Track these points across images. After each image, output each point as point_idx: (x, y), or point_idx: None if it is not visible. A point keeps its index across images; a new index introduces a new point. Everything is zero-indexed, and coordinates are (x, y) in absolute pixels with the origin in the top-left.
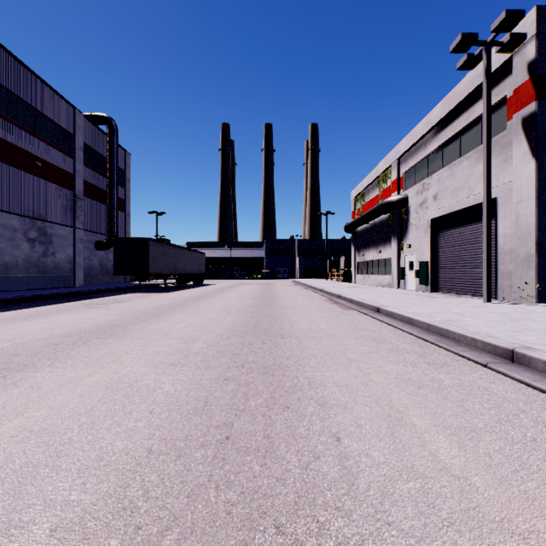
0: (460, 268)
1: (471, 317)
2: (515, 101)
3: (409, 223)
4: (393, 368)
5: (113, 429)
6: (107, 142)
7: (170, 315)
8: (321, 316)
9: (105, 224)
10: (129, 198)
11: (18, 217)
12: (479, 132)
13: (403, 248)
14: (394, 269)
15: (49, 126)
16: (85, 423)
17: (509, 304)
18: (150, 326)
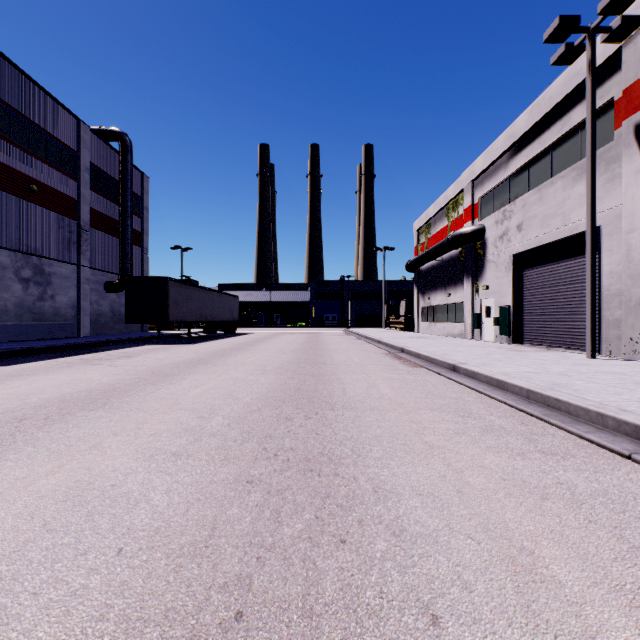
0: (551, 314)
1: (581, 380)
2: (626, 104)
3: (485, 260)
4: (495, 460)
5: (43, 594)
6: (120, 163)
7: (187, 375)
8: (381, 377)
9: (117, 262)
10: (147, 230)
11: (7, 251)
12: (576, 145)
13: (479, 290)
14: (467, 315)
15: (47, 142)
16: (2, 578)
17: (621, 361)
18: (158, 391)
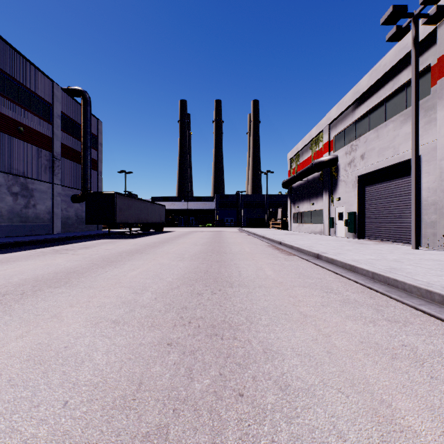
0: (385, 218)
1: (411, 265)
2: (439, 69)
3: (338, 180)
4: (353, 326)
5: None
6: (82, 112)
7: (127, 261)
8: (266, 263)
9: (80, 181)
10: (101, 159)
11: (2, 174)
12: (403, 98)
13: (334, 201)
14: (325, 218)
15: (30, 97)
16: None
17: (437, 251)
18: (106, 273)
